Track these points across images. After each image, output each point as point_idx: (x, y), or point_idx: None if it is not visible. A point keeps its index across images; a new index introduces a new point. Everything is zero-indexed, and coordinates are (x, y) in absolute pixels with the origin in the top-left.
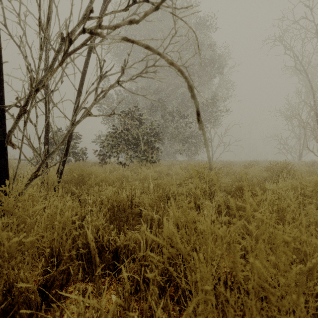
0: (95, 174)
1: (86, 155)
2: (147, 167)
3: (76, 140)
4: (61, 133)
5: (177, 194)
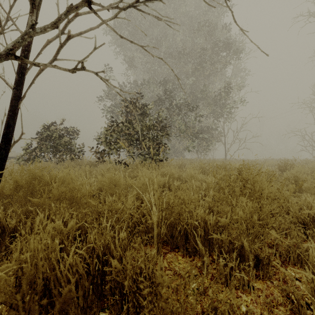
0: (65, 180)
1: (83, 153)
2: (152, 167)
3: (73, 136)
4: (53, 127)
5: (206, 226)
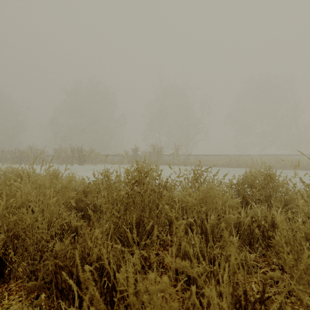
0: None
1: None
2: None
3: None
4: None
5: None
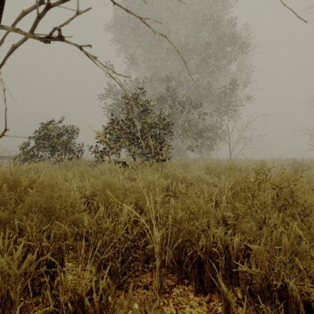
0: (50, 185)
1: (82, 152)
2: (153, 168)
3: (72, 135)
4: (51, 125)
5: (228, 251)
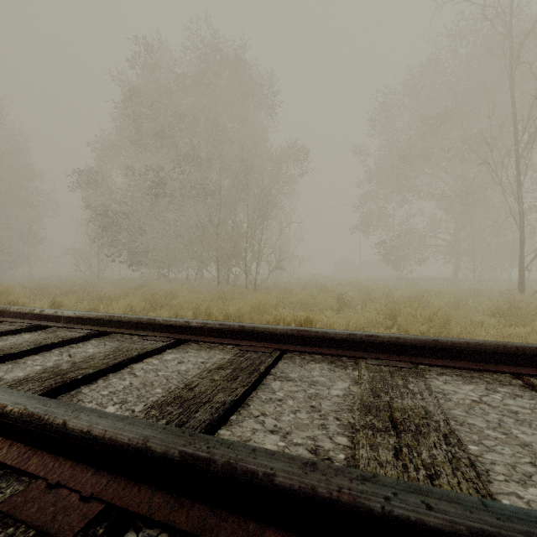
0: None
1: None
2: None
3: None
4: None
5: None
